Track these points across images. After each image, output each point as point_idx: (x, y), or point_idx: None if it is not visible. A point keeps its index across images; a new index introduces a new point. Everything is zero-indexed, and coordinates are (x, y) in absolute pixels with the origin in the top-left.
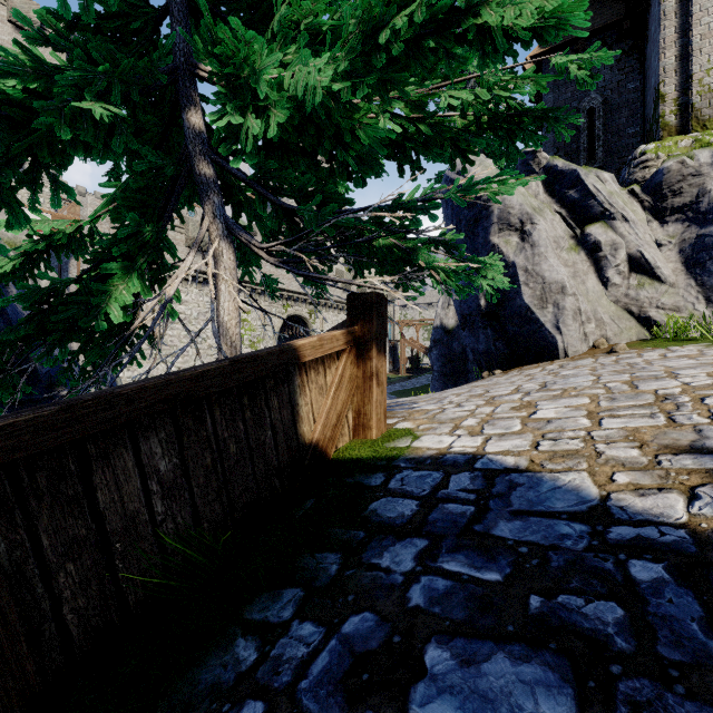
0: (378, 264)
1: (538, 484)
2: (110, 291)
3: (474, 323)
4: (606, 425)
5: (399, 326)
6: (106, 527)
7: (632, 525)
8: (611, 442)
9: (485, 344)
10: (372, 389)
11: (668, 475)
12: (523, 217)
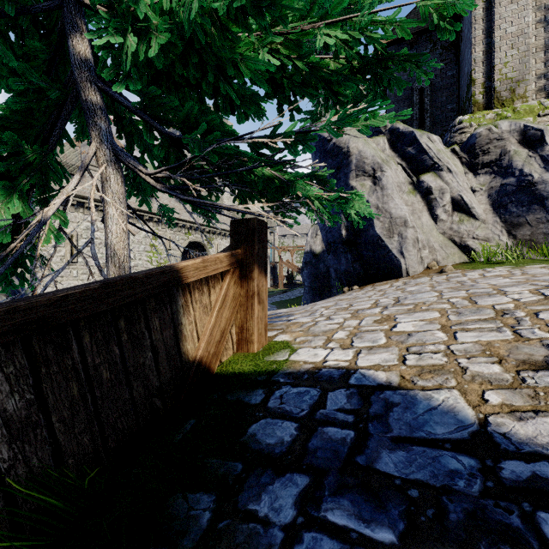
0: (259, 194)
1: (413, 403)
2: None
3: (337, 249)
4: (461, 338)
5: (278, 251)
6: None
7: (522, 459)
8: (471, 357)
9: (345, 266)
10: (254, 306)
11: (538, 394)
12: (374, 166)
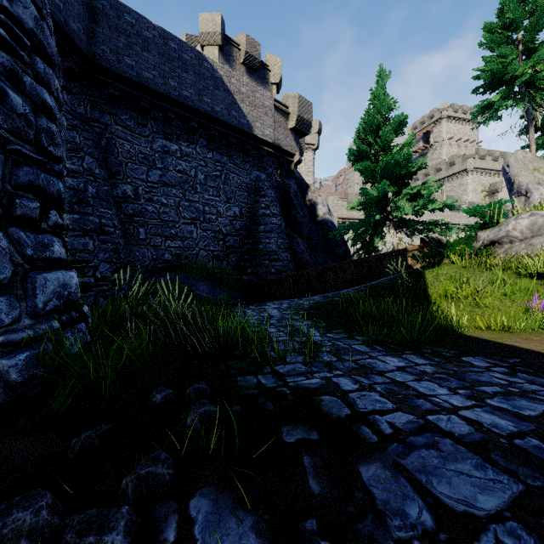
0: (427, 230)
1: None
2: (374, 241)
3: None
4: None
5: None
6: (383, 267)
7: None
8: None
9: None
10: None
11: None
12: (526, 190)
